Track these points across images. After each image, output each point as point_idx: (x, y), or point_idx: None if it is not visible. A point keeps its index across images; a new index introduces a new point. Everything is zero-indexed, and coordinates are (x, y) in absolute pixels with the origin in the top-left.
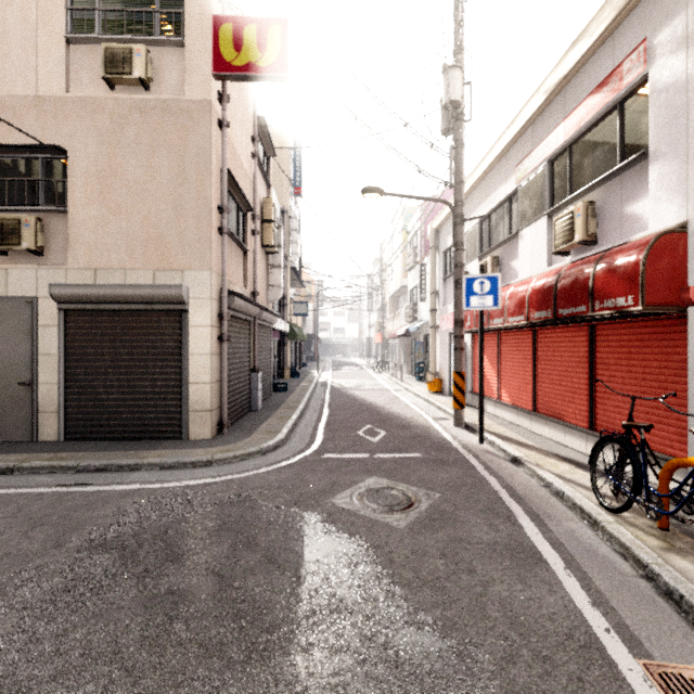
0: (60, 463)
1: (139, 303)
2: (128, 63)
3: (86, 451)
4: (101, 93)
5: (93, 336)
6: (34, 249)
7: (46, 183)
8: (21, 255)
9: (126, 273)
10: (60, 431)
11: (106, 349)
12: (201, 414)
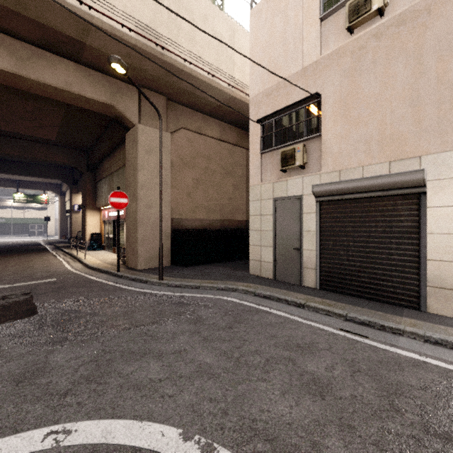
0: (332, 309)
1: (376, 190)
2: (367, 3)
3: (340, 302)
4: (342, 43)
5: (338, 219)
6: (301, 165)
7: (307, 121)
8: (293, 171)
9: (363, 169)
10: (316, 282)
11: (348, 228)
12: (442, 291)
